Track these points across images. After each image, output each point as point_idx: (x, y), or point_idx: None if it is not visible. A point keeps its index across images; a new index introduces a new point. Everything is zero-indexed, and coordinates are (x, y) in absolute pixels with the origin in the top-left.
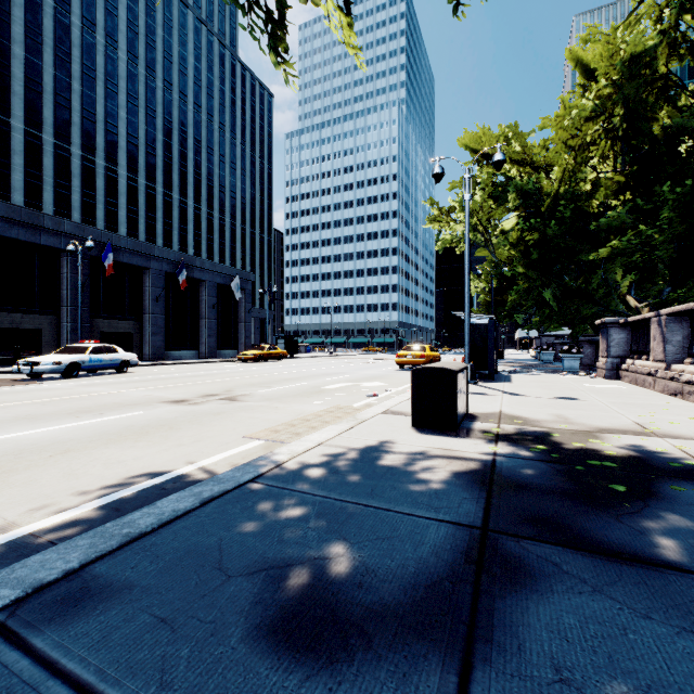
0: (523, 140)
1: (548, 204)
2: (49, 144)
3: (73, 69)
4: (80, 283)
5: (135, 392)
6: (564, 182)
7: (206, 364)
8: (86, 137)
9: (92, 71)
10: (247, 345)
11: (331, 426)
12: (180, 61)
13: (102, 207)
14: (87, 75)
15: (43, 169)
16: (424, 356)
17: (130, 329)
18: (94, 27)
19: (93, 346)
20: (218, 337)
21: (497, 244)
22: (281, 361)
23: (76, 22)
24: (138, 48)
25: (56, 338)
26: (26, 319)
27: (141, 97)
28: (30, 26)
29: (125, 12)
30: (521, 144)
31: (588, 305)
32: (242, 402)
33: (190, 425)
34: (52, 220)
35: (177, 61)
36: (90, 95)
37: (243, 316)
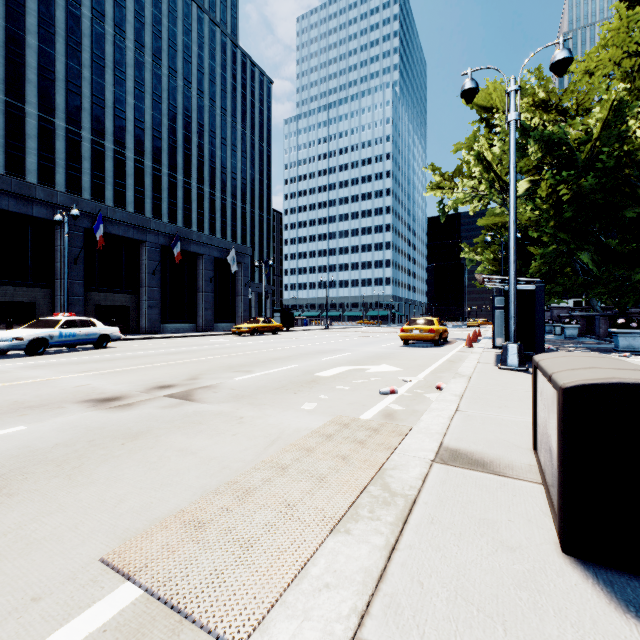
0: (547, 82)
1: (587, 149)
2: (61, 129)
3: (83, 58)
4: (66, 254)
5: (74, 378)
6: (607, 122)
7: (198, 338)
8: (95, 121)
9: (102, 59)
10: (244, 318)
11: (331, 545)
12: (184, 49)
13: (111, 188)
14: (96, 63)
15: (56, 152)
16: (433, 330)
17: (127, 302)
18: (104, 18)
19: (66, 319)
20: (215, 311)
21: (500, 212)
22: (276, 335)
23: (86, 13)
24: (144, 37)
25: (51, 312)
26: (19, 292)
27: (147, 83)
28: (44, 17)
29: (132, 3)
30: (545, 87)
31: (639, 269)
32: (194, 404)
33: (46, 479)
34: (44, 192)
35: (181, 49)
36: (100, 83)
37: (240, 289)
